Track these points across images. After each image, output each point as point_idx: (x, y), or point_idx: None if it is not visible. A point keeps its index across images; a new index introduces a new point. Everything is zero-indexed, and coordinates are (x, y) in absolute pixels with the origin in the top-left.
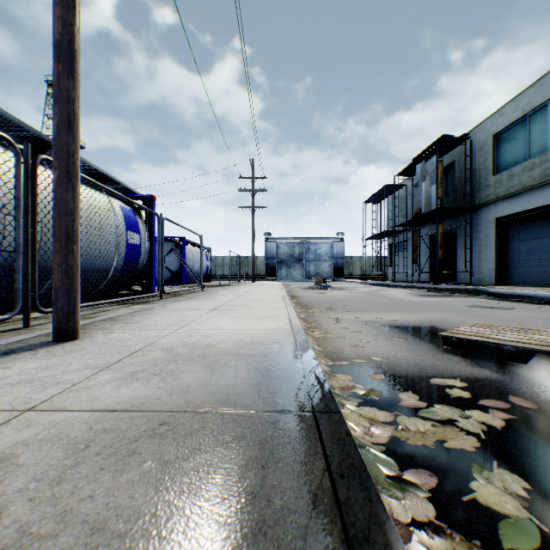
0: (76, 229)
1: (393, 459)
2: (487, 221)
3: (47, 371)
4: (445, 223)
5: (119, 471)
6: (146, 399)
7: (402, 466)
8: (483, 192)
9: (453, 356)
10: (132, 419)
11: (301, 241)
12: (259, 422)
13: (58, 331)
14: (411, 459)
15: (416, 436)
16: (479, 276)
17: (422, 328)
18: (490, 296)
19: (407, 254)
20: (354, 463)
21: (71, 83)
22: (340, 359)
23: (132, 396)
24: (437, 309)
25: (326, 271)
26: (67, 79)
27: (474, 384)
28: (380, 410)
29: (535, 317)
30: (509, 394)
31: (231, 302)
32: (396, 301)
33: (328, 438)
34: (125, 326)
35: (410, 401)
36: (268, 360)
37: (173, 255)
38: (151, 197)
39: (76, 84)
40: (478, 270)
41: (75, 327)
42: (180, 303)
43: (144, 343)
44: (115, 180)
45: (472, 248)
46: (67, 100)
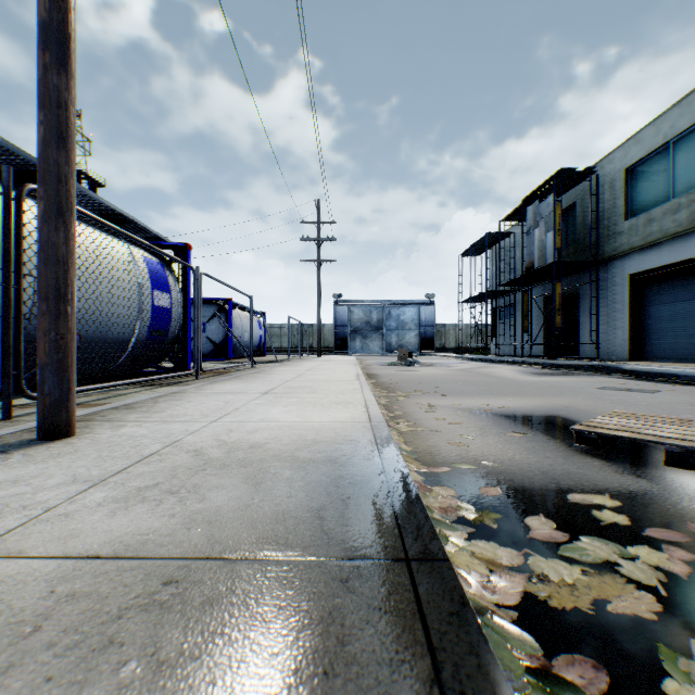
0: (71, 284)
1: (530, 633)
2: (619, 278)
3: (15, 487)
4: (564, 281)
5: (76, 684)
6: (150, 535)
7: (547, 647)
8: (613, 242)
9: (592, 458)
10: (122, 574)
11: (380, 305)
12: (322, 579)
13: (45, 425)
14: (558, 633)
15: (561, 591)
16: (607, 349)
17: (543, 418)
18: (624, 374)
19: (515, 321)
20: (481, 666)
21: (63, 80)
22: (437, 464)
23: (130, 530)
24: (559, 392)
25: (411, 342)
26: (57, 74)
27: (630, 502)
28: (501, 546)
29: (690, 403)
30: (683, 517)
31: (289, 382)
32: (504, 381)
33: (433, 612)
34: (142, 416)
35: (543, 531)
36: (337, 469)
37: (216, 322)
38: (186, 245)
39: (70, 82)
40: (606, 341)
41: (68, 420)
42: (221, 385)
43: (165, 442)
44: (137, 223)
45: (599, 313)
46: (57, 104)
